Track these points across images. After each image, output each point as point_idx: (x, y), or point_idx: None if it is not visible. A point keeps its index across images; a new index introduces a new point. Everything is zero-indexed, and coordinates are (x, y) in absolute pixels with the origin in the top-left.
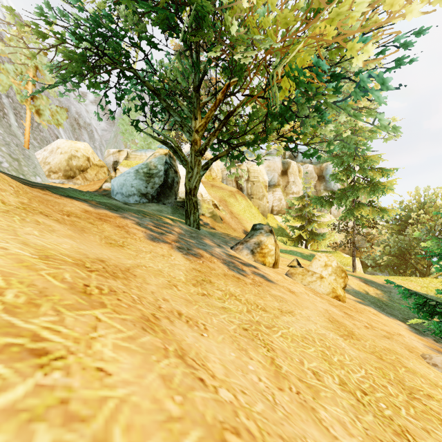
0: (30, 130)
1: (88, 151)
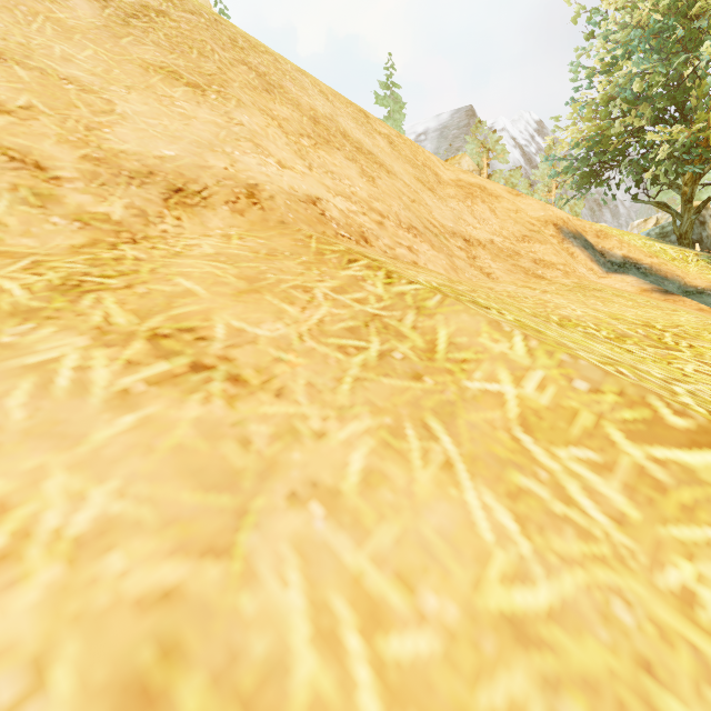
0: None
1: None
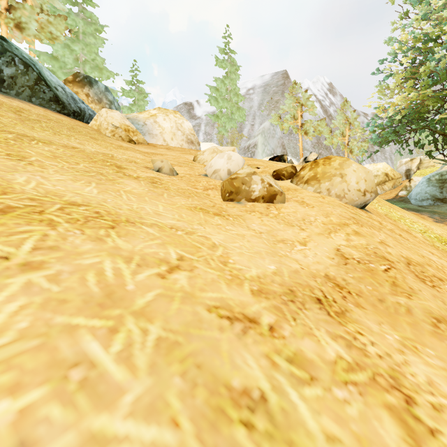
0: None
1: (385, 169)
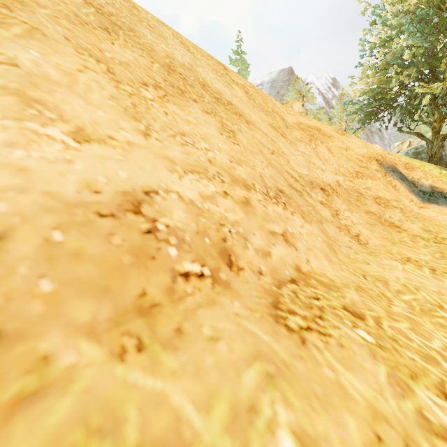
0: None
1: None
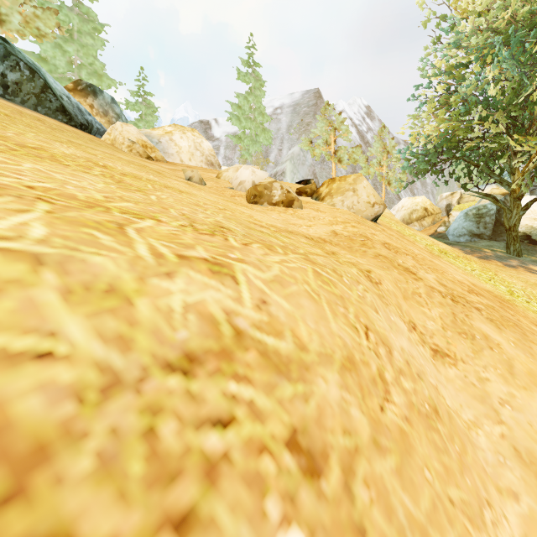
0: (384, 197)
1: (424, 203)
